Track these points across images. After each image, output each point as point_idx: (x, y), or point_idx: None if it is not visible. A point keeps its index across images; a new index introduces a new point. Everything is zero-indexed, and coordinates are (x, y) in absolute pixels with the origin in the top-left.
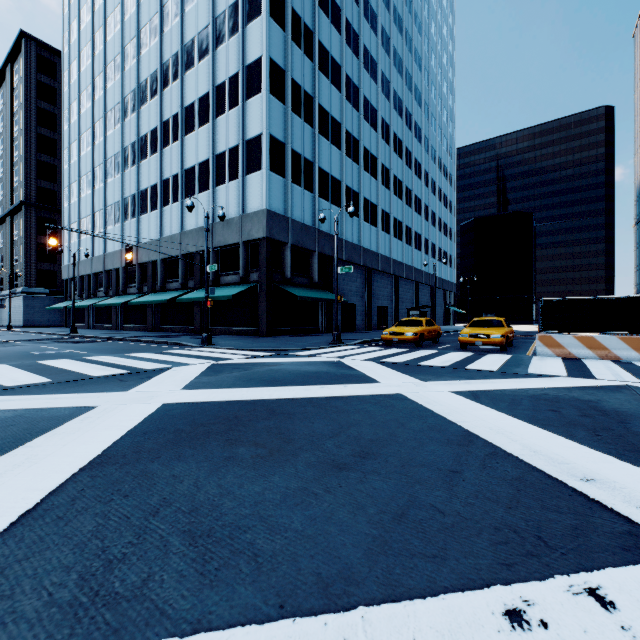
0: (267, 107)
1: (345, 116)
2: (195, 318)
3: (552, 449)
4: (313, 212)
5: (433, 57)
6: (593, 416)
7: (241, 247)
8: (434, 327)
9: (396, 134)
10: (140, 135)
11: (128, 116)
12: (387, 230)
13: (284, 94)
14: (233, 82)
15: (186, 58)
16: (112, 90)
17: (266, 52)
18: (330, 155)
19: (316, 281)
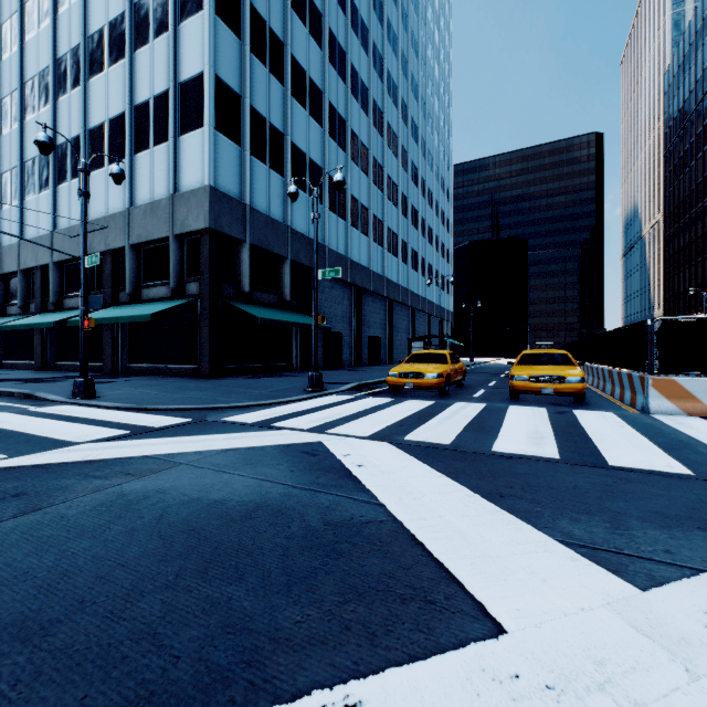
0: (211, 32)
1: (328, 84)
2: (104, 351)
3: None
4: (284, 203)
5: (430, 47)
6: None
7: (172, 243)
8: (460, 364)
9: (390, 125)
10: (24, 79)
11: (7, 52)
12: (380, 242)
13: (239, 23)
14: None
15: None
16: None
17: None
18: (308, 130)
19: (288, 299)
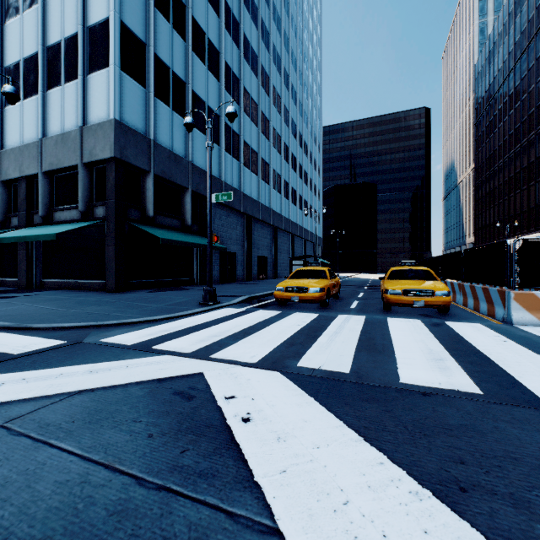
0: None
1: (224, 46)
2: (19, 267)
3: None
4: (185, 142)
5: (306, 31)
6: None
7: (80, 171)
8: (336, 279)
9: (275, 88)
10: None
11: None
12: (267, 180)
13: None
14: None
15: None
16: None
17: None
18: (207, 82)
19: (189, 224)
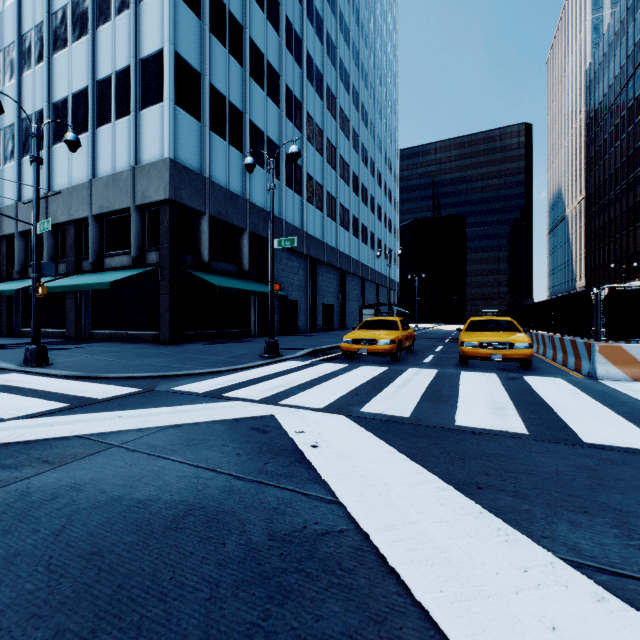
0: (171, 10)
1: (285, 67)
2: (67, 317)
3: None
4: (243, 178)
5: (379, 41)
6: None
7: (133, 214)
8: (410, 330)
9: (343, 110)
10: None
11: None
12: (333, 217)
13: (199, 4)
14: None
15: None
16: None
17: None
18: (266, 110)
19: (247, 269)
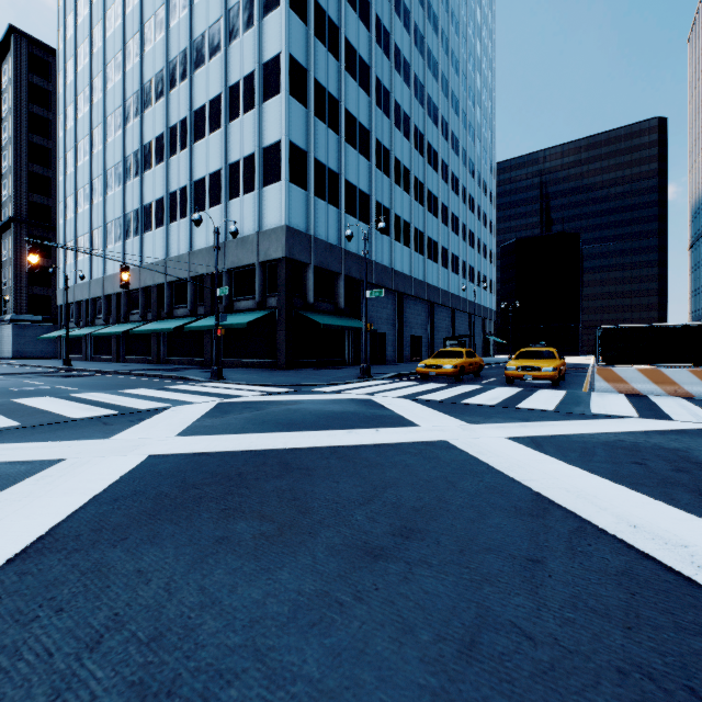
0: (287, 110)
1: (374, 123)
2: (205, 349)
3: (657, 522)
4: (339, 230)
5: (471, 61)
6: (690, 471)
7: (257, 268)
8: (476, 359)
9: (431, 144)
10: (144, 143)
11: (130, 121)
12: (421, 251)
13: (306, 96)
14: (248, 82)
15: (195, 55)
16: (112, 92)
17: (285, 48)
18: (358, 166)
19: (342, 307)
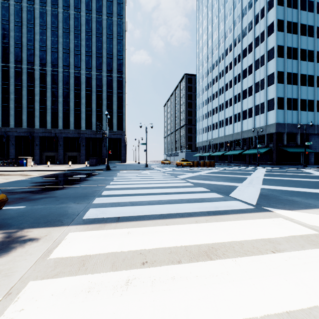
0: (276, 89)
1: (316, 70)
2: (246, 159)
3: None
4: (297, 118)
5: None
6: None
7: (265, 136)
8: None
9: None
10: (225, 100)
11: (220, 95)
12: None
13: (283, 80)
14: (262, 81)
15: (243, 75)
16: (214, 87)
17: (275, 71)
18: (307, 91)
19: (299, 144)
